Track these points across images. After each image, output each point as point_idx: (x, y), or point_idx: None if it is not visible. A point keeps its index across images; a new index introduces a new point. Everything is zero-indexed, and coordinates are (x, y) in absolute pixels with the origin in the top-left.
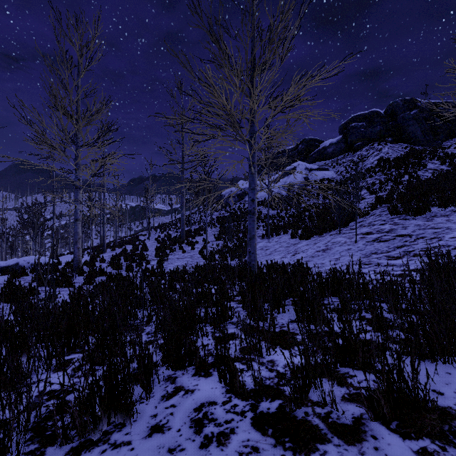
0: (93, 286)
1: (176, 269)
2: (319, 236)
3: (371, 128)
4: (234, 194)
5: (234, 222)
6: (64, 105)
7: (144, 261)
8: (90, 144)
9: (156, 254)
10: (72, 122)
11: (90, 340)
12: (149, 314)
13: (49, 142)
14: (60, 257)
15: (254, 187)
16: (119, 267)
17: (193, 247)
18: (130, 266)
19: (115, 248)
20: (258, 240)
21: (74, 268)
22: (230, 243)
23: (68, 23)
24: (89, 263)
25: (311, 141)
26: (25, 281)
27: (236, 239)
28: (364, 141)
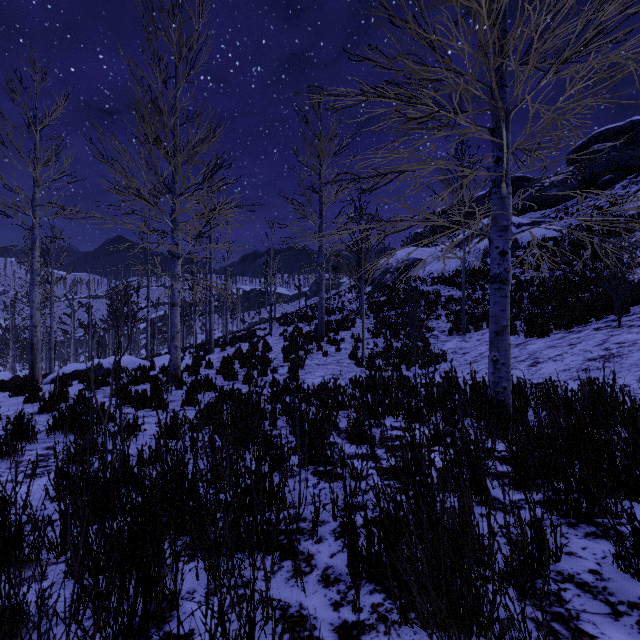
0: (196, 414)
1: (324, 385)
2: (566, 331)
3: (631, 150)
4: (392, 269)
5: (395, 310)
6: (156, 132)
7: (269, 368)
8: (192, 191)
9: (285, 358)
10: (167, 156)
11: (187, 584)
12: (317, 509)
13: (134, 186)
14: (156, 358)
15: (506, 226)
16: (233, 377)
17: (338, 347)
18: (252, 378)
19: (225, 347)
20: (442, 337)
21: (170, 376)
22: (395, 342)
23: (161, 10)
24: (191, 370)
25: (516, 181)
26: (104, 394)
27: (404, 336)
28: (617, 172)
